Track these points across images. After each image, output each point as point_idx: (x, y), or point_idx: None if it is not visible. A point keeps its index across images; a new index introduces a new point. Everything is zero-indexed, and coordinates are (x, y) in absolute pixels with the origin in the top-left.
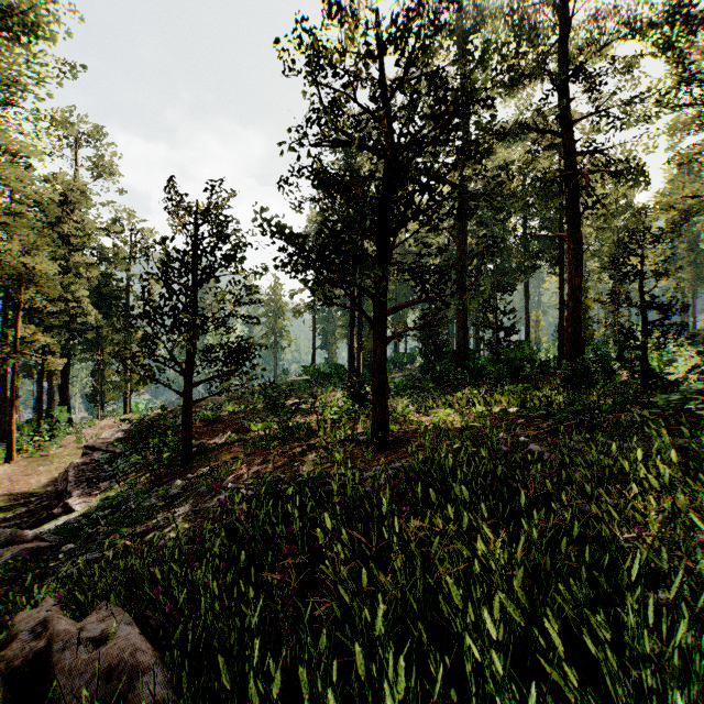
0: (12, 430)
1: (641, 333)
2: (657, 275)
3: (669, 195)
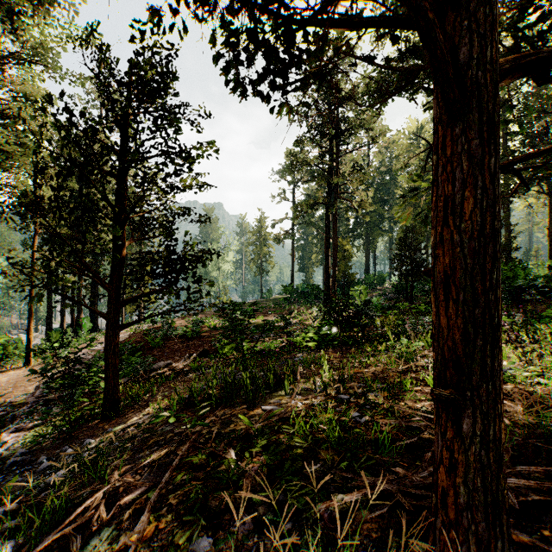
0: (29, 338)
1: None
2: None
3: None
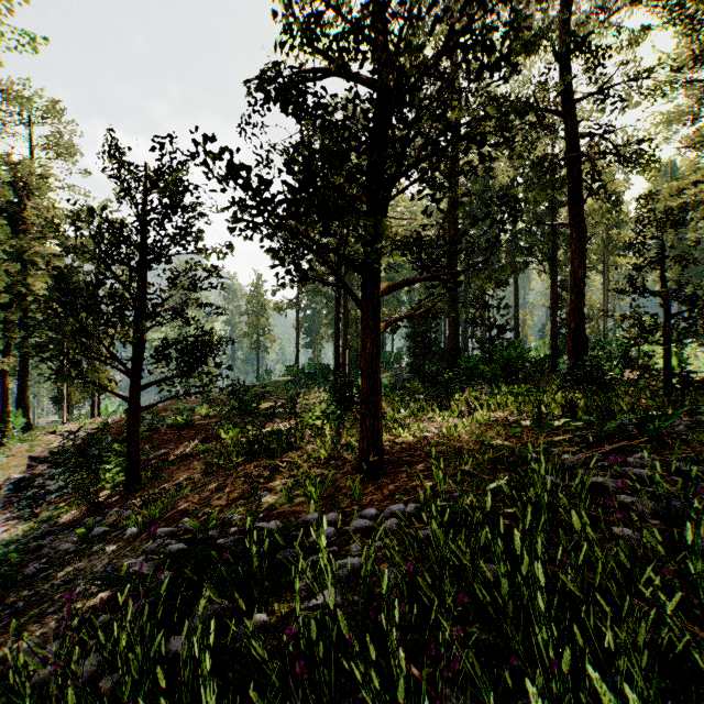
0: None
1: (663, 327)
2: (684, 260)
3: (680, 179)
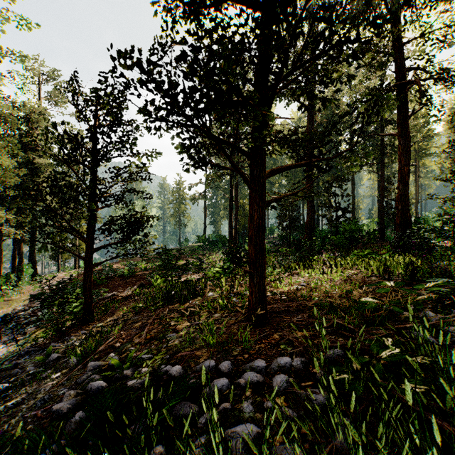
0: None
1: None
2: None
3: None
